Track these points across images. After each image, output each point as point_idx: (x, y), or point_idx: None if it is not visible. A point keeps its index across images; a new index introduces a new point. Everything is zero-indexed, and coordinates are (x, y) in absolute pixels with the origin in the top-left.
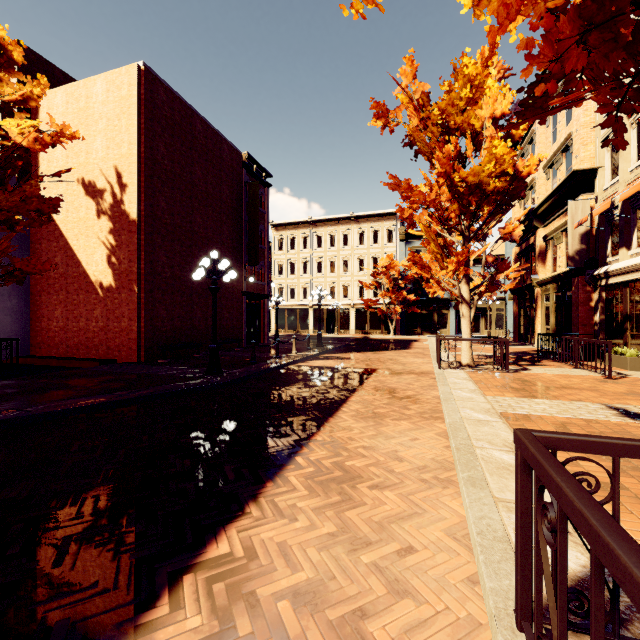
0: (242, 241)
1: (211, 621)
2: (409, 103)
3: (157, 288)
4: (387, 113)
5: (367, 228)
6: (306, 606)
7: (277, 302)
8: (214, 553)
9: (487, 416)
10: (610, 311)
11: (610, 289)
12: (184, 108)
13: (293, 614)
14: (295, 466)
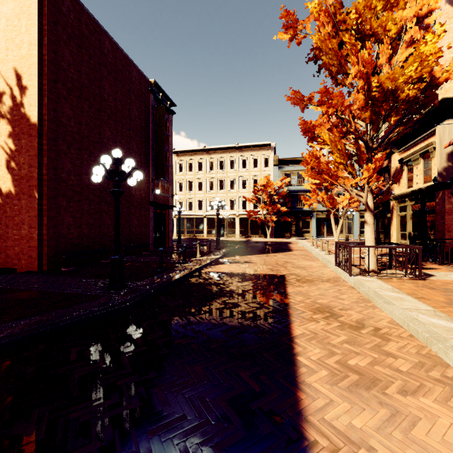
0: (149, 157)
1: None
2: (320, 11)
3: (62, 195)
4: (296, 23)
5: (249, 156)
6: None
7: (179, 212)
8: None
9: None
10: None
11: None
12: (92, 23)
13: None
14: None
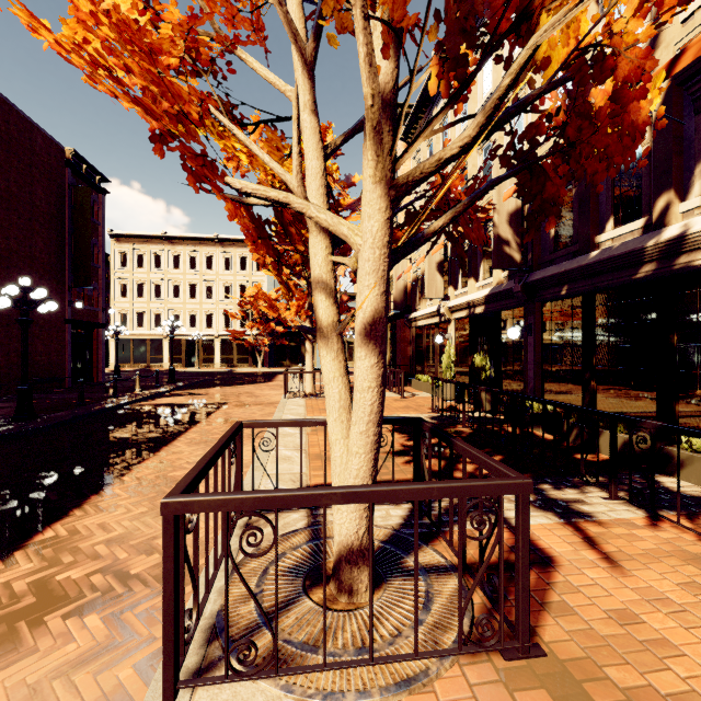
0: (65, 257)
1: (42, 563)
2: None
3: None
4: (238, 158)
5: (234, 253)
6: (116, 544)
7: (117, 332)
8: (41, 538)
9: (296, 430)
10: (418, 347)
11: (418, 330)
12: None
13: (106, 548)
14: (121, 483)
